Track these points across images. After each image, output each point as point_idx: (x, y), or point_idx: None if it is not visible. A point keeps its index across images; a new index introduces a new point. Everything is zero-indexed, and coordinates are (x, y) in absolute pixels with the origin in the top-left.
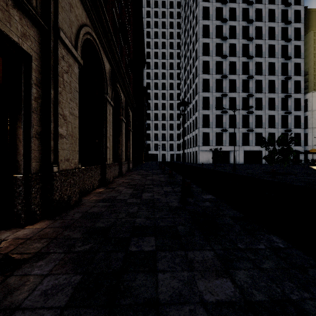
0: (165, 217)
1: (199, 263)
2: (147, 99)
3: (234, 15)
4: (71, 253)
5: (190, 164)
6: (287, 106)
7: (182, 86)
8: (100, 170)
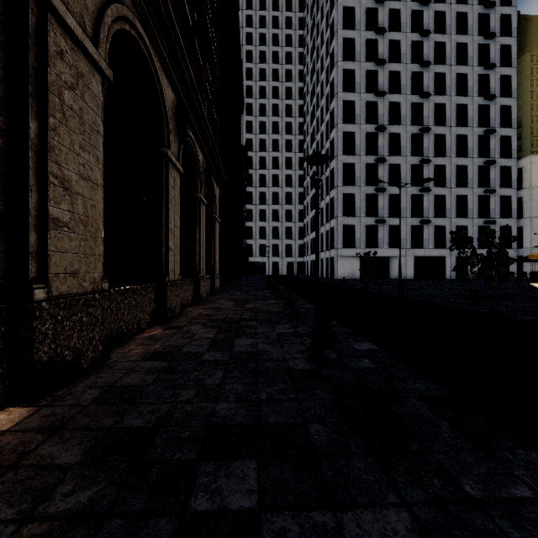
0: (280, 400)
1: None
2: (247, 168)
3: (398, 22)
4: (36, 521)
5: (321, 279)
6: (488, 181)
7: (307, 146)
8: (155, 292)
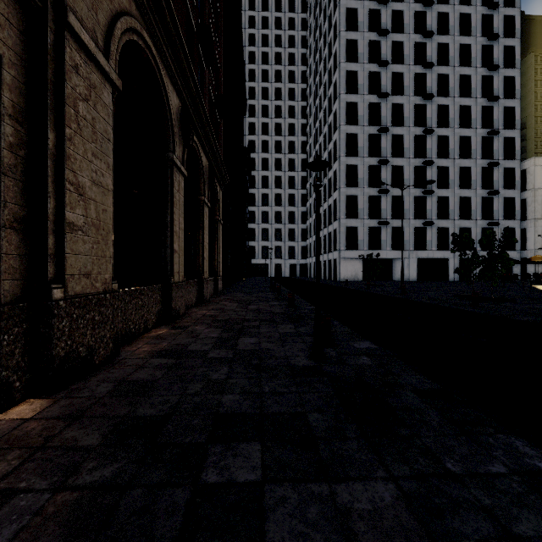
0: (282, 393)
1: (365, 522)
2: (249, 170)
3: (401, 23)
4: (68, 490)
5: (324, 281)
6: (492, 182)
7: (310, 147)
8: (160, 293)
